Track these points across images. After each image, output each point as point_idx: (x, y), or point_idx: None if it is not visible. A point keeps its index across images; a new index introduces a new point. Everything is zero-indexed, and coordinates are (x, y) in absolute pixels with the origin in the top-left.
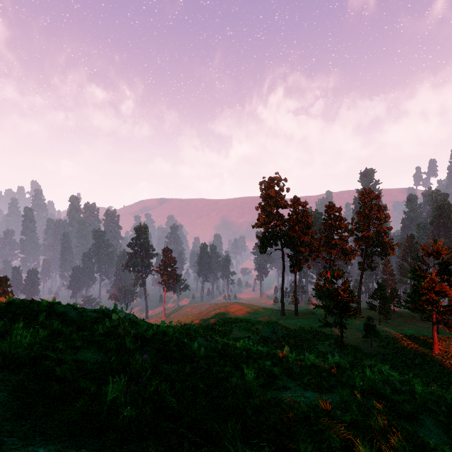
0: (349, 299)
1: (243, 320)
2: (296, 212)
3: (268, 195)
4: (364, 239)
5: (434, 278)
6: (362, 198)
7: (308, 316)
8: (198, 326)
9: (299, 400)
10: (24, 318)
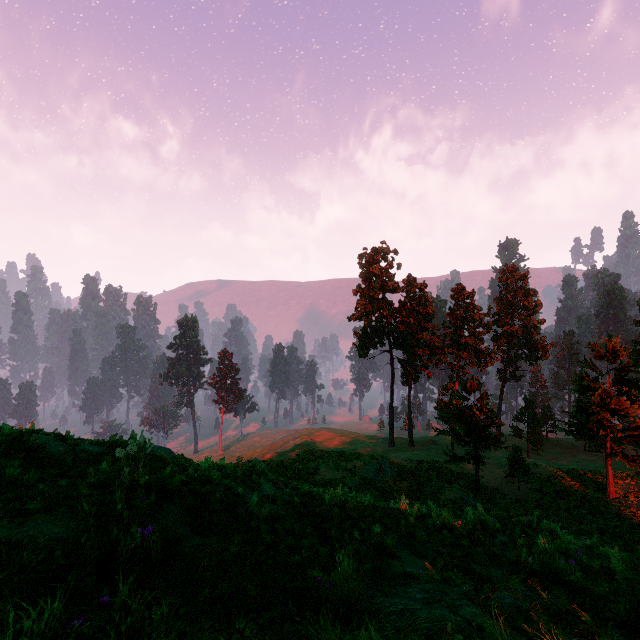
0: (488, 421)
1: (335, 454)
2: (411, 298)
3: (370, 274)
4: (505, 336)
5: (609, 390)
6: (503, 279)
7: (428, 446)
8: (269, 464)
9: (450, 630)
10: None
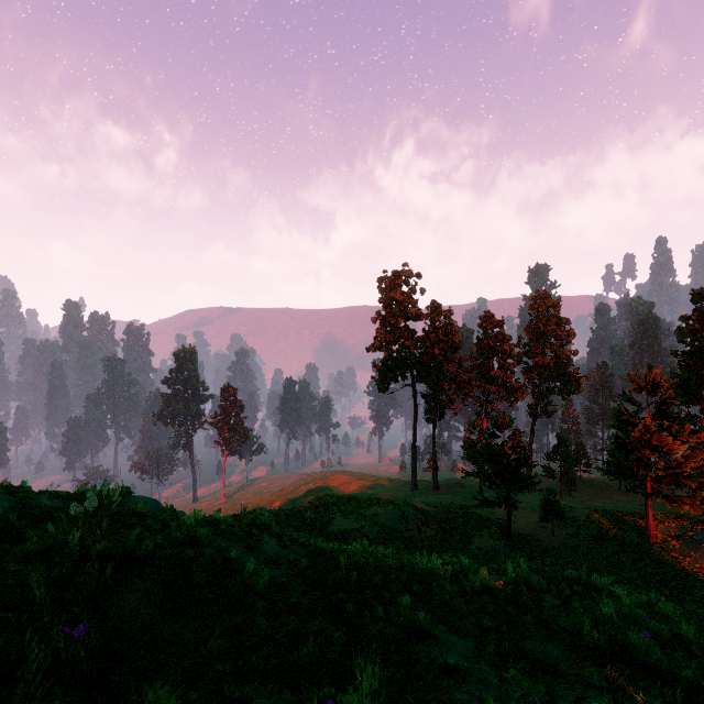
0: (520, 461)
1: (352, 500)
2: (436, 327)
3: (391, 300)
4: (537, 368)
5: (650, 426)
6: (534, 306)
7: (455, 489)
8: (277, 513)
9: None
10: None
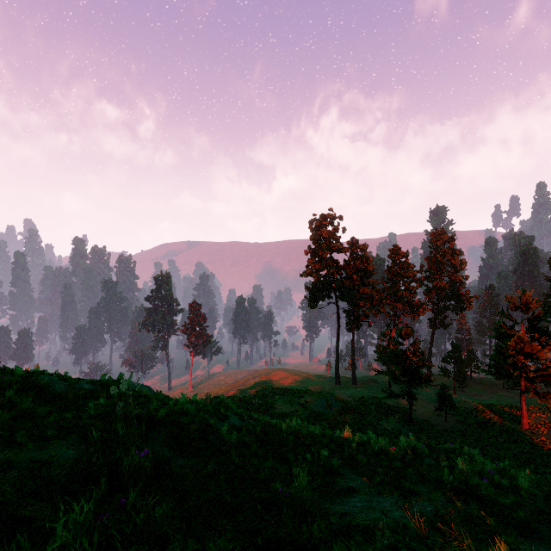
0: (419, 363)
1: (289, 391)
2: (354, 258)
3: (319, 237)
4: (435, 290)
5: (523, 337)
6: (433, 241)
7: (369, 384)
8: (233, 399)
9: (381, 526)
10: None
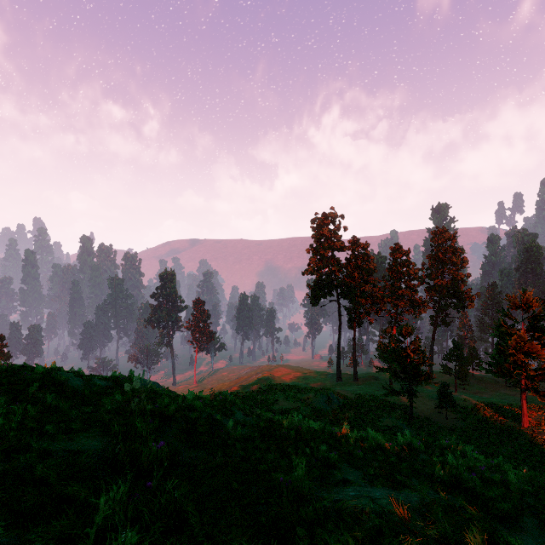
0: (420, 361)
1: (291, 387)
2: (356, 256)
3: (321, 235)
4: (436, 288)
5: (523, 336)
6: (435, 239)
7: (370, 381)
8: (236, 395)
9: (367, 509)
10: (11, 389)
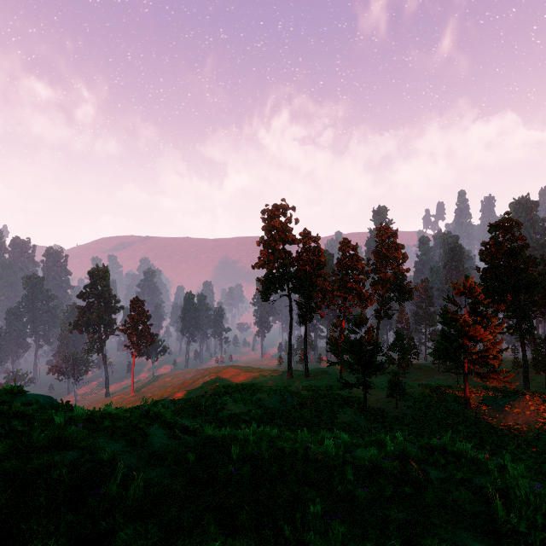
0: (374, 351)
1: (240, 389)
2: (307, 249)
3: (272, 227)
4: (381, 282)
5: (468, 320)
6: (379, 235)
7: (321, 376)
8: (177, 402)
9: None
10: None
